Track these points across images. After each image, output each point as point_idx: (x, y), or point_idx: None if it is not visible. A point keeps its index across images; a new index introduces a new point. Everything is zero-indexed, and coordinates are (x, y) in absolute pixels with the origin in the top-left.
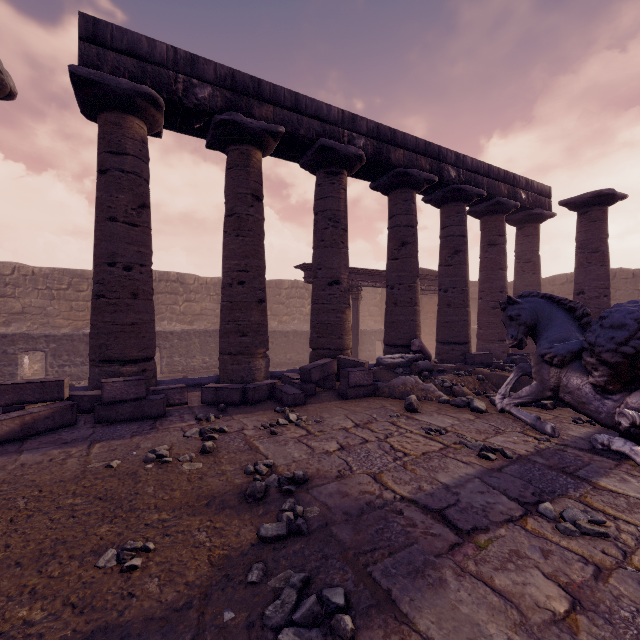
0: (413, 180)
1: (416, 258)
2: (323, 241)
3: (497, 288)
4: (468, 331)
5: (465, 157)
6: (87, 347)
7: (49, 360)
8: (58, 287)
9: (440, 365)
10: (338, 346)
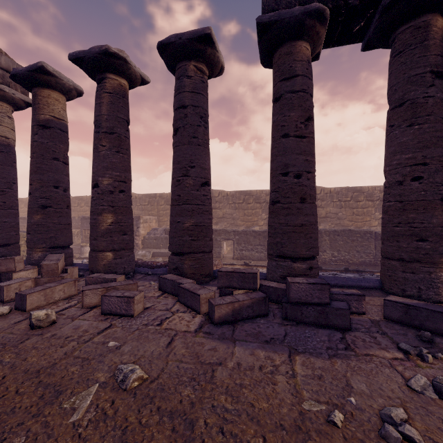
0: None
1: None
2: None
3: None
4: None
5: None
6: (254, 239)
7: (235, 246)
8: (238, 202)
9: None
10: None
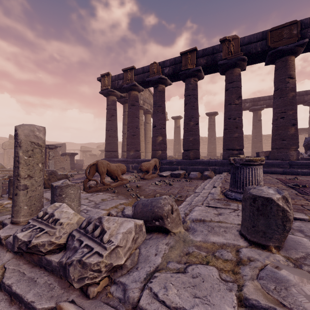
0: None
1: None
2: None
3: None
4: None
5: None
6: None
7: None
8: None
9: None
10: None
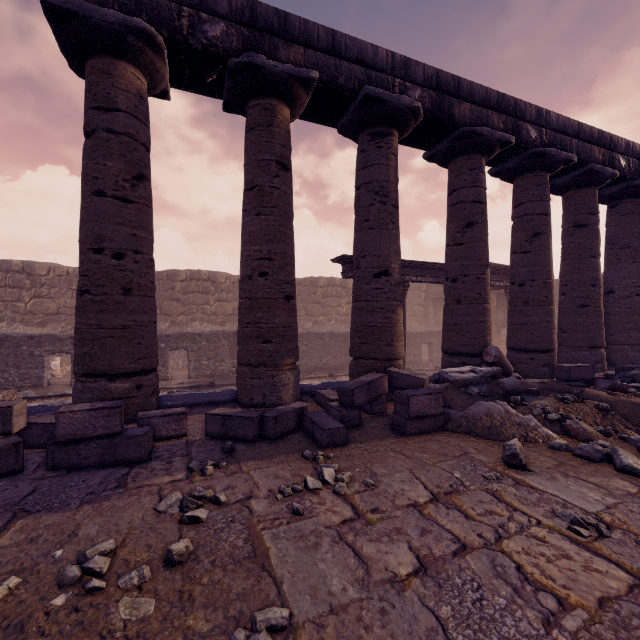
0: (483, 142)
1: (486, 242)
2: (367, 221)
3: (587, 280)
4: (552, 335)
5: (548, 113)
6: None
7: None
8: None
9: (524, 381)
10: (387, 355)
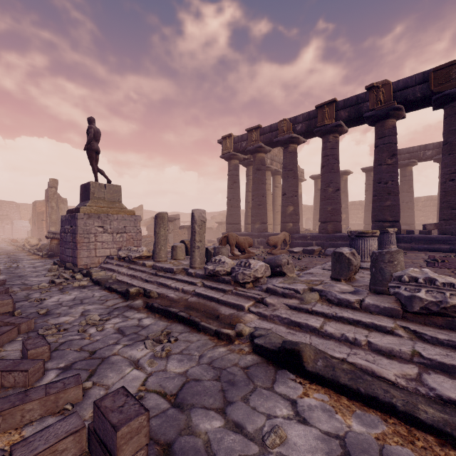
0: None
1: None
2: None
3: None
4: None
5: None
6: None
7: None
8: None
9: None
10: None
